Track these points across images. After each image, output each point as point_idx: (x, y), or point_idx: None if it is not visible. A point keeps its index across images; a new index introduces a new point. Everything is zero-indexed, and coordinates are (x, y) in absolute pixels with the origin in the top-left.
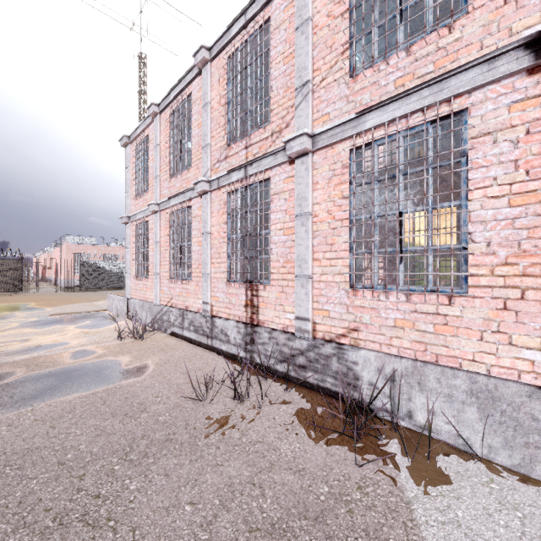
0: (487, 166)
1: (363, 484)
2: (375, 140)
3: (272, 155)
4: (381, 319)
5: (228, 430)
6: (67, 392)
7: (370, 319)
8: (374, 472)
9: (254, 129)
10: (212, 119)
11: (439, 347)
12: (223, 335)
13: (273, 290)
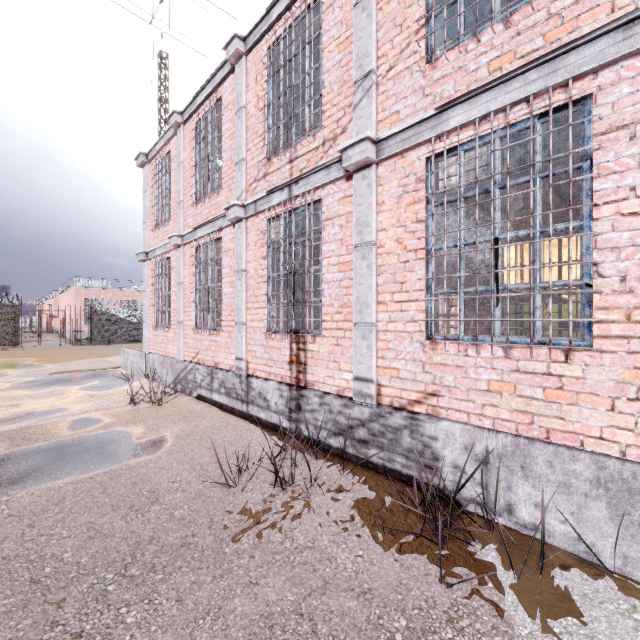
0: (621, 171)
1: (455, 615)
2: (461, 144)
3: (324, 170)
4: (470, 381)
5: (266, 530)
6: (57, 475)
7: (454, 381)
8: (469, 594)
9: (301, 138)
10: (248, 128)
11: (550, 419)
12: (262, 399)
13: (325, 342)
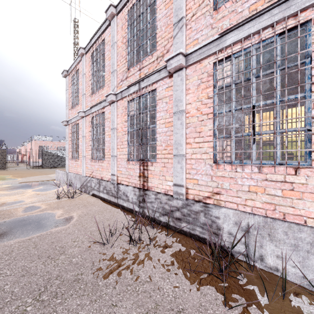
0: None
1: None
2: (233, 54)
3: (157, 73)
4: (238, 186)
5: (123, 271)
6: (11, 238)
7: (229, 186)
8: (242, 312)
9: (145, 57)
10: (117, 53)
11: (286, 208)
12: (125, 196)
13: (158, 165)
